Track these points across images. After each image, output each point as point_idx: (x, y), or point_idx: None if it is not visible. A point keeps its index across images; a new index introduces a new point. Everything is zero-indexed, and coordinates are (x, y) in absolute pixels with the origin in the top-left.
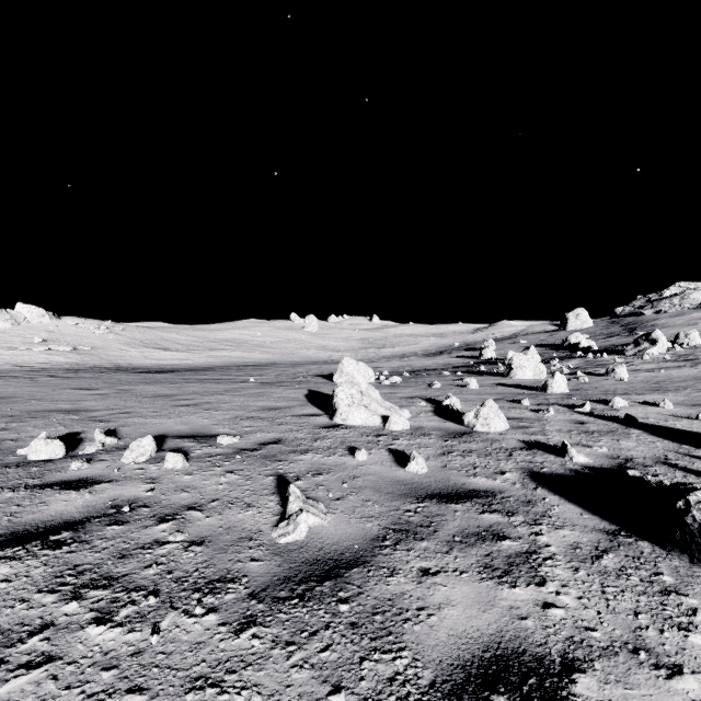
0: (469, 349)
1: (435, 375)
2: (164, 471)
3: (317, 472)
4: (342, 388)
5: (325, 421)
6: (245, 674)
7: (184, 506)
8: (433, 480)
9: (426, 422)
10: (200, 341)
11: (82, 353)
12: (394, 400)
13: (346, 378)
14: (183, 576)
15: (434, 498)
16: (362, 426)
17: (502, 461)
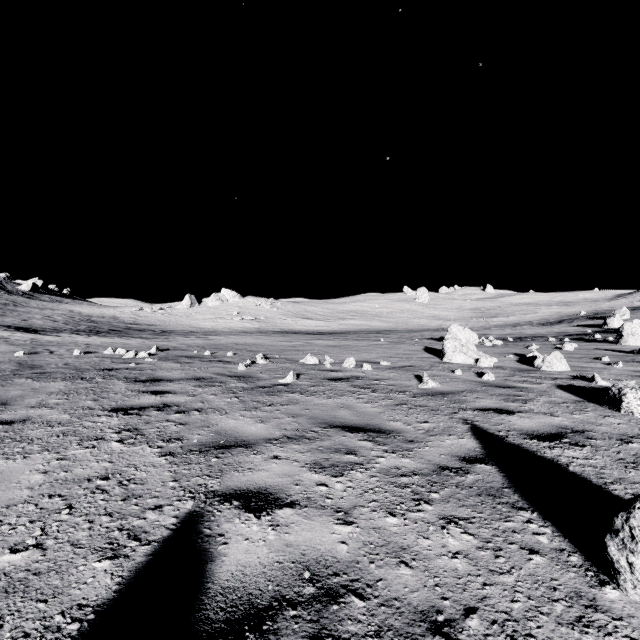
0: (595, 318)
1: (539, 340)
2: (364, 370)
3: (434, 376)
4: (448, 341)
5: (438, 360)
6: (417, 401)
7: (380, 378)
8: (496, 382)
9: (507, 364)
10: (332, 312)
11: (260, 321)
12: (490, 354)
13: (451, 335)
14: (390, 389)
15: (492, 386)
16: (461, 364)
17: (545, 381)
